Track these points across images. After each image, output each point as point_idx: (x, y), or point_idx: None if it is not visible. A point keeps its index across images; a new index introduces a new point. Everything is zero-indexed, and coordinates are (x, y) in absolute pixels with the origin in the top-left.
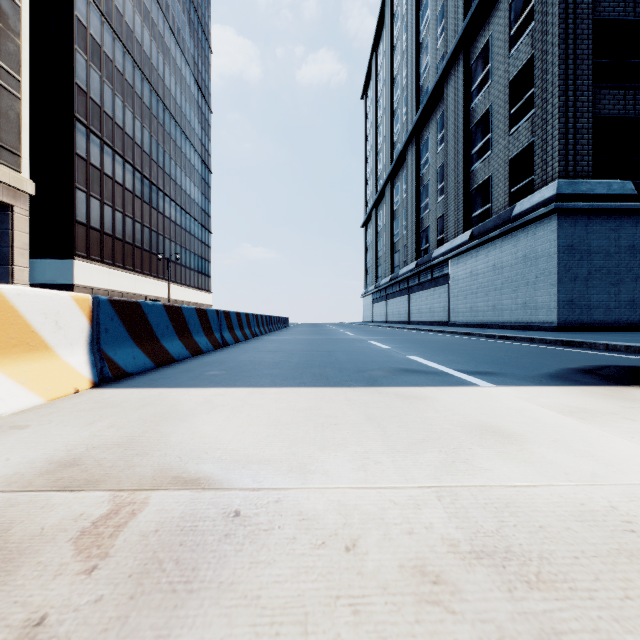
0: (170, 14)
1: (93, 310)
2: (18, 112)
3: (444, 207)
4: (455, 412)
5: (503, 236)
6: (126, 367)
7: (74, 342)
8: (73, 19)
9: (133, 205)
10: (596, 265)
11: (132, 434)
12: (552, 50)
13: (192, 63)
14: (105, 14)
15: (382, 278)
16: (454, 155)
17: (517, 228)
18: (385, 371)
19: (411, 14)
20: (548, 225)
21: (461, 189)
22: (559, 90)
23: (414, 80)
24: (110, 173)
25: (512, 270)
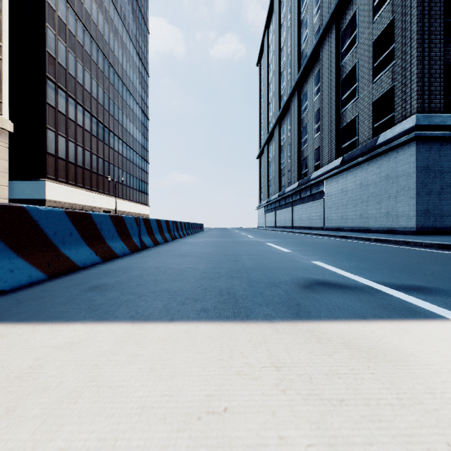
0: (118, 4)
1: None
2: None
3: (320, 141)
4: None
5: (369, 161)
6: None
7: None
8: (45, 4)
9: (90, 142)
10: (447, 182)
11: None
12: (411, 12)
13: (135, 40)
14: (69, 1)
15: (272, 195)
16: (328, 101)
17: (381, 154)
18: (301, 285)
19: None
20: (408, 150)
21: (333, 126)
22: (417, 43)
23: (296, 48)
24: (73, 118)
25: (376, 187)
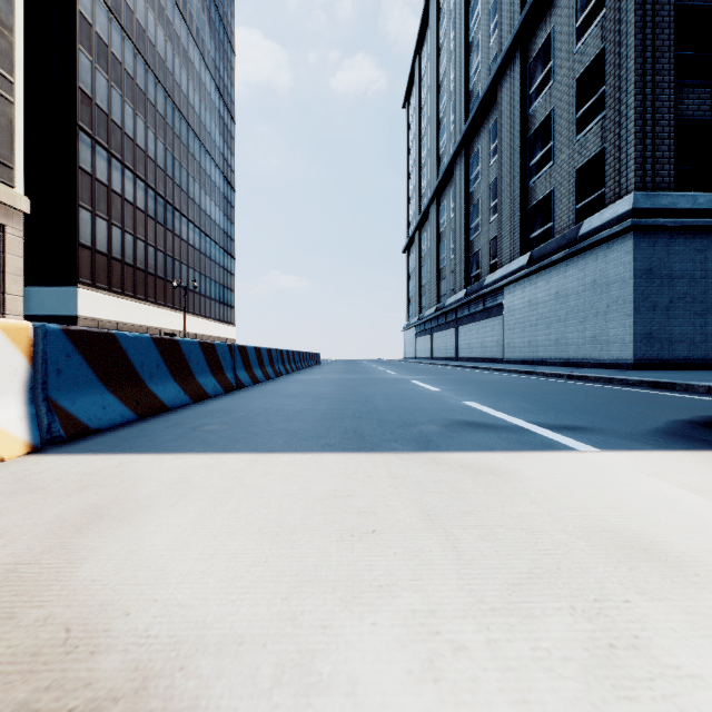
0: (188, 12)
1: (37, 343)
2: (10, 118)
3: (498, 227)
4: (562, 503)
5: (568, 259)
6: (90, 421)
7: (0, 389)
8: (76, 15)
9: (145, 226)
10: (679, 292)
11: (20, 557)
12: (627, 41)
13: (213, 67)
14: (113, 10)
15: (426, 309)
16: (510, 167)
17: (585, 249)
18: (440, 425)
19: (460, 9)
20: (622, 245)
21: (518, 206)
22: (635, 87)
23: (463, 84)
24: (119, 190)
25: (579, 298)
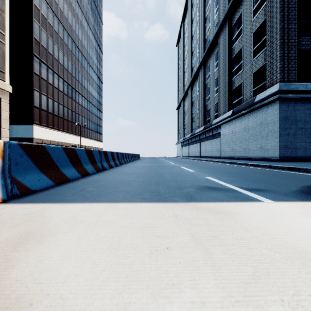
0: (82, 4)
1: (6, 150)
2: (3, 50)
3: (218, 99)
4: (261, 231)
5: (249, 112)
6: (32, 186)
7: None
8: (32, 5)
9: (63, 98)
10: (299, 127)
11: None
12: (276, 16)
13: (93, 29)
14: (49, 3)
15: (186, 135)
16: (223, 72)
17: (257, 108)
18: (195, 188)
19: (201, 3)
20: (274, 106)
21: (227, 89)
22: (280, 36)
23: (203, 36)
24: (51, 82)
25: (254, 130)
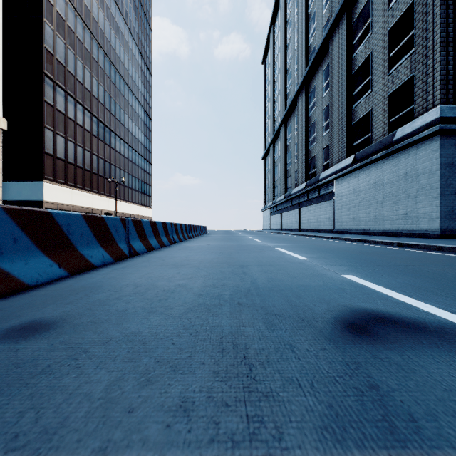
0: (120, 1)
1: None
2: None
3: (329, 139)
4: None
5: (384, 158)
6: None
7: None
8: None
9: (91, 142)
10: None
11: None
12: None
13: (137, 38)
14: None
15: (278, 196)
16: (338, 96)
17: (398, 150)
18: (351, 324)
19: None
20: (430, 146)
21: (344, 123)
22: (440, 27)
23: (304, 43)
24: (72, 117)
25: (393, 186)
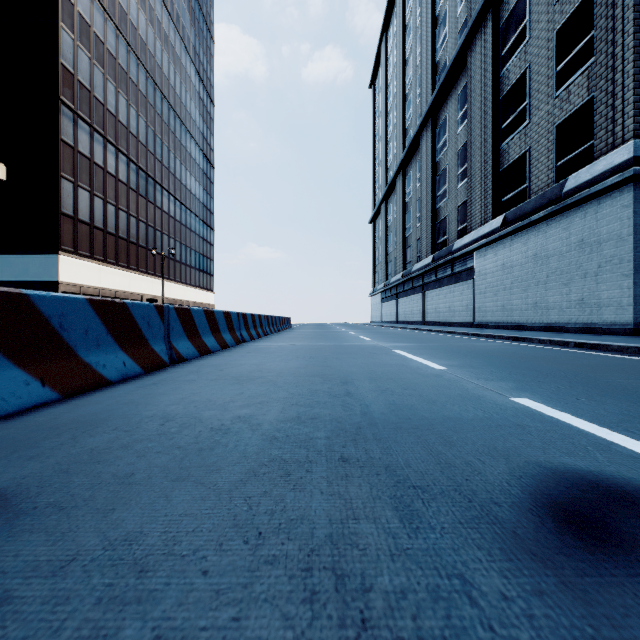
0: None
1: None
2: None
3: (467, 192)
4: None
5: (549, 218)
6: None
7: None
8: None
9: (127, 198)
10: None
11: None
12: None
13: (193, 52)
14: None
15: (392, 275)
16: (480, 131)
17: (571, 207)
18: (571, 514)
19: None
20: (618, 199)
21: (489, 169)
22: (634, 25)
23: (430, 56)
24: (101, 163)
25: (562, 259)
